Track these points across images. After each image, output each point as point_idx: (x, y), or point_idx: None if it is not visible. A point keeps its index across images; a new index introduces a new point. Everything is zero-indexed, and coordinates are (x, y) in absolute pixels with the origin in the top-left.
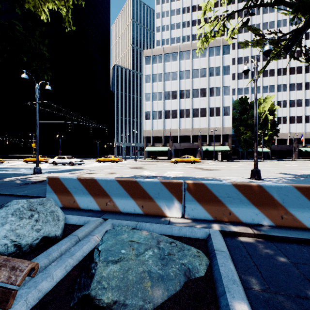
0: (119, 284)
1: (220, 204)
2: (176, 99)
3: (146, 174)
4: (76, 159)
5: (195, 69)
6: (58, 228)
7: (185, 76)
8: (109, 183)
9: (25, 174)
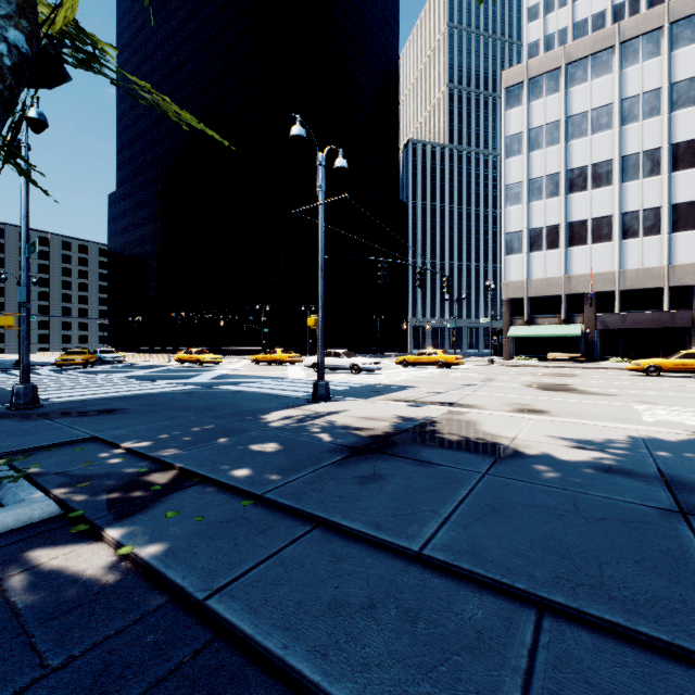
0: None
1: None
2: (607, 184)
3: (687, 421)
4: (364, 358)
5: (684, 80)
6: None
7: (641, 110)
8: None
9: (289, 398)
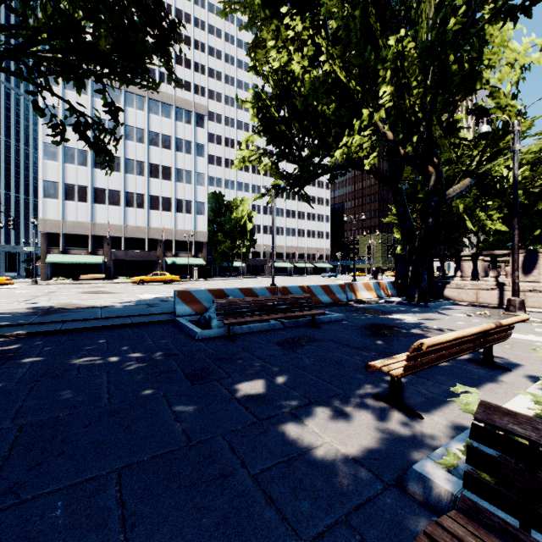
0: None
1: None
2: (118, 171)
3: (153, 296)
4: None
5: (154, 132)
6: None
7: (136, 136)
8: (233, 291)
9: None
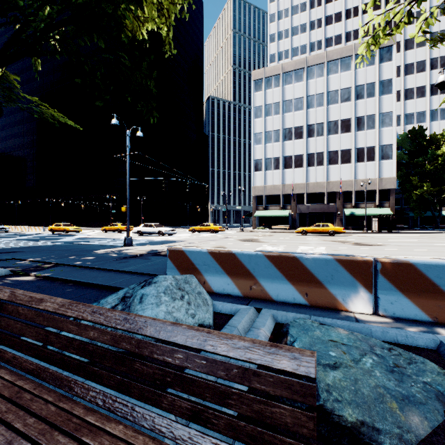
0: (355, 399)
1: (442, 297)
2: (301, 138)
3: (269, 249)
4: (166, 228)
5: (333, 90)
6: (210, 315)
7: (315, 102)
8: (253, 259)
9: (113, 246)
